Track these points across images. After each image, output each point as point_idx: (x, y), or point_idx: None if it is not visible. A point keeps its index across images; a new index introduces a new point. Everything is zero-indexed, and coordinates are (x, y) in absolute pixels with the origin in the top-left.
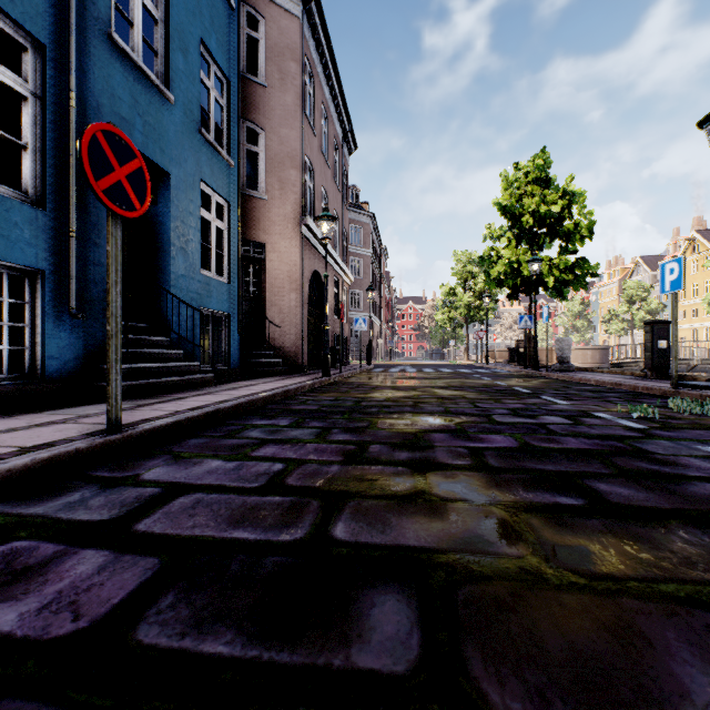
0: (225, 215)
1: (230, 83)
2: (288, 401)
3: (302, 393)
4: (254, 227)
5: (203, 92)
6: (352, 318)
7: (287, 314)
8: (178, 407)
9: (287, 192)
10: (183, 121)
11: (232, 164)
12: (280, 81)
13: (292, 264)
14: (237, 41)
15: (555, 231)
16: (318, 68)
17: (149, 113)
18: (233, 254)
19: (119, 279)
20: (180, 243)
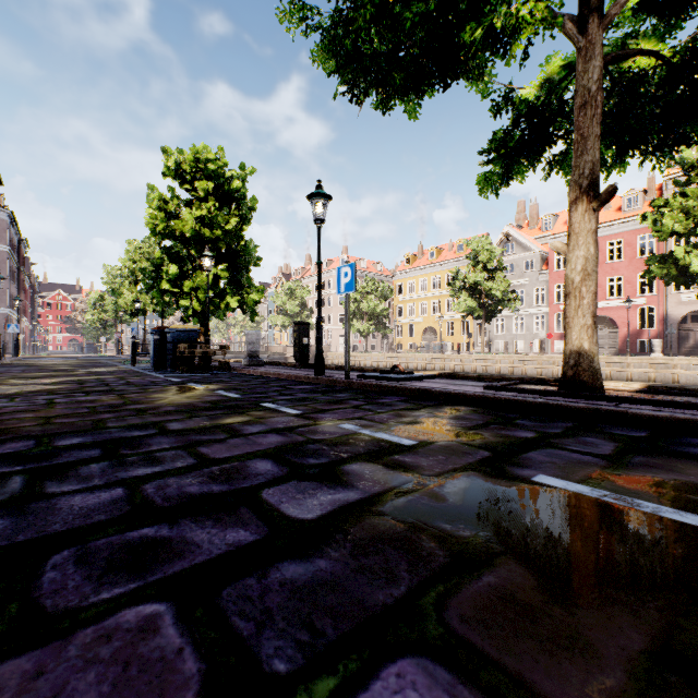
0: None
1: None
2: None
3: None
4: None
5: None
6: None
7: None
8: None
9: None
10: None
11: None
12: None
13: None
14: None
15: None
16: None
17: None
18: None
19: None
20: None
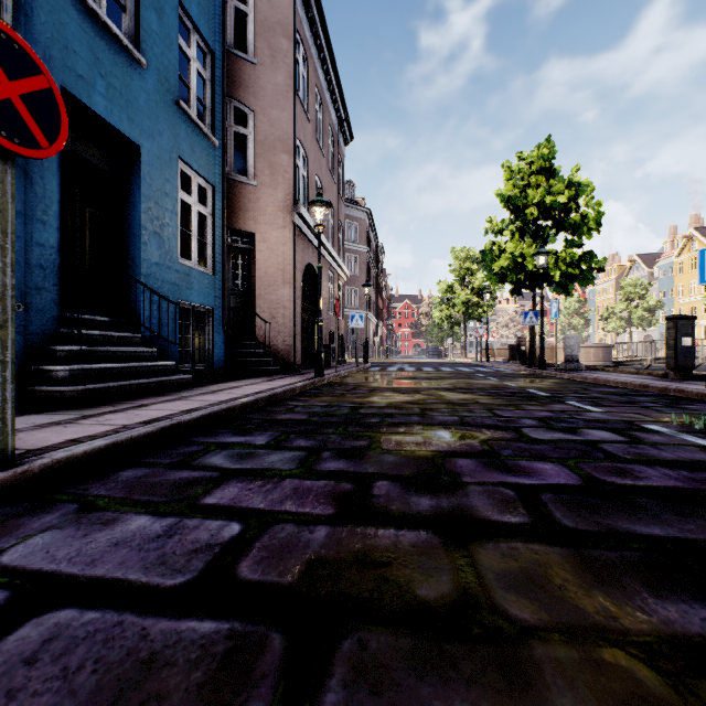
0: (209, 200)
1: (214, 55)
2: (274, 407)
3: (291, 396)
4: (242, 216)
5: (185, 67)
6: (348, 316)
7: (279, 309)
8: (129, 419)
9: (279, 178)
10: (157, 89)
11: (216, 144)
12: (270, 59)
13: (283, 256)
14: (222, 9)
15: (560, 223)
16: (312, 49)
17: (114, 75)
18: (218, 243)
19: (9, 243)
20: (153, 227)
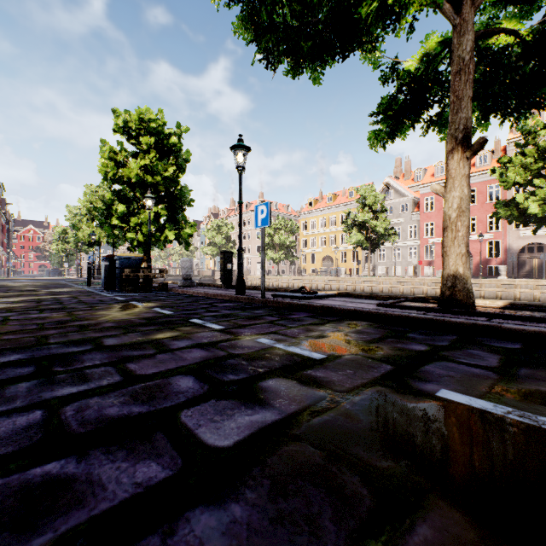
0: None
1: None
2: None
3: None
4: None
5: None
6: None
7: None
8: None
9: None
10: None
11: None
12: None
13: None
14: None
15: None
16: None
17: None
18: None
19: None
20: None
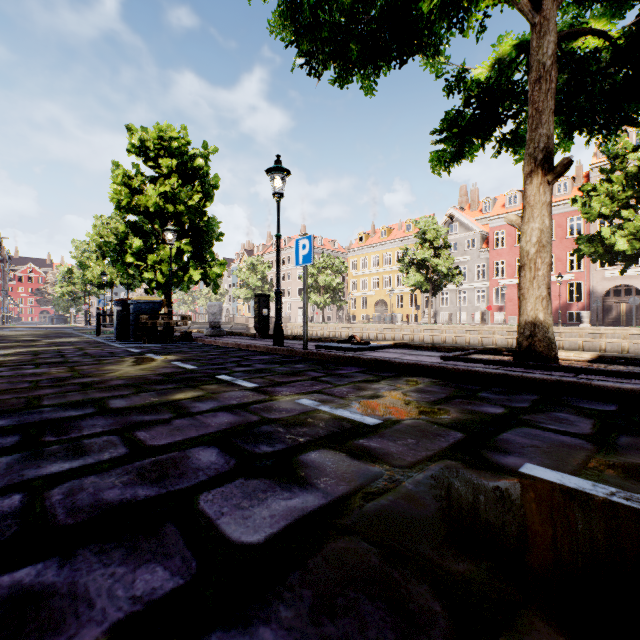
0: None
1: None
2: None
3: None
4: None
5: None
6: None
7: None
8: None
9: None
10: None
11: None
12: None
13: None
14: None
15: None
16: None
17: None
18: None
19: None
20: None
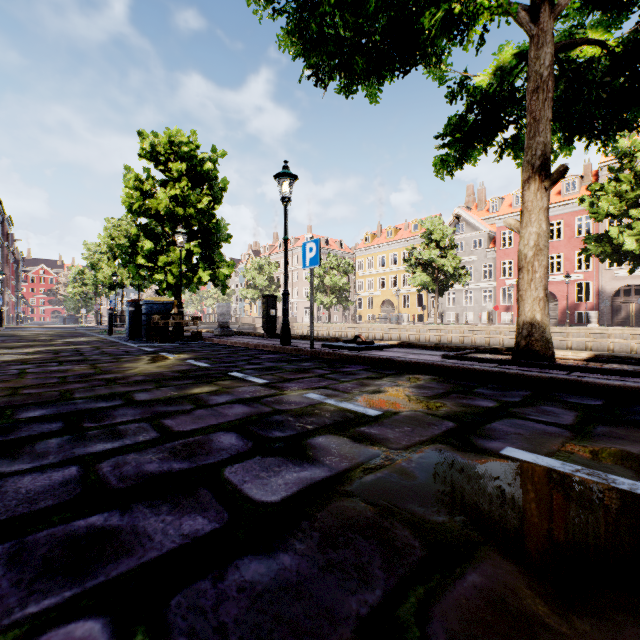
0: None
1: None
2: None
3: None
4: None
5: None
6: None
7: None
8: None
9: None
10: None
11: None
12: None
13: None
14: None
15: None
16: None
17: None
18: None
19: None
20: None
